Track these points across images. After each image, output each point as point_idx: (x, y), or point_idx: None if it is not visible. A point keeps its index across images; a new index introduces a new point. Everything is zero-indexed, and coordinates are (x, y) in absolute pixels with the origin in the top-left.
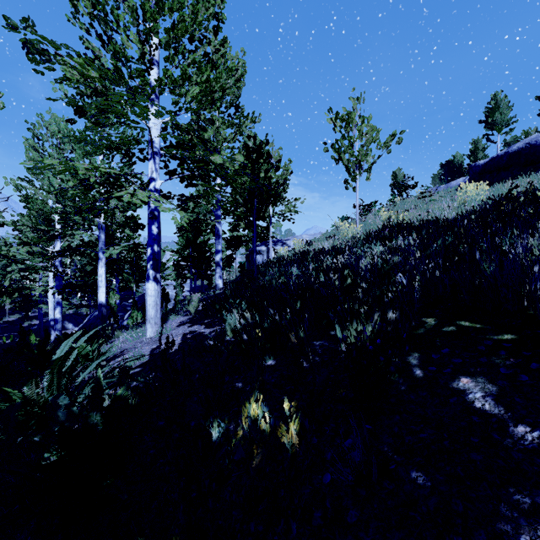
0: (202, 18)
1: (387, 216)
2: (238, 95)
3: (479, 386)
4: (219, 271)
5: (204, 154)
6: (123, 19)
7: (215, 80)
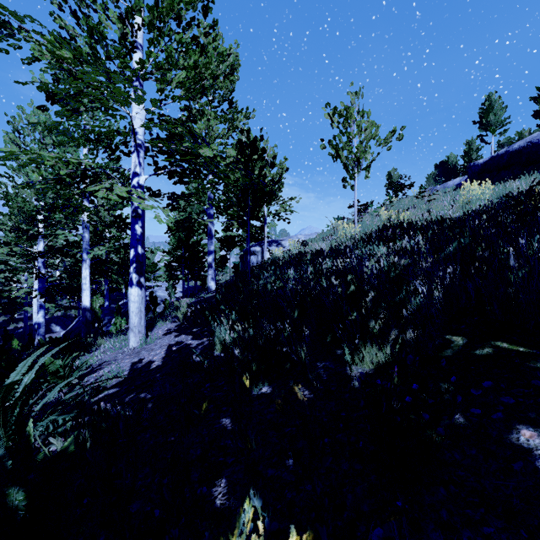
0: None
1: (387, 216)
2: (231, 89)
3: None
4: (212, 272)
5: (192, 146)
6: None
7: (205, 66)
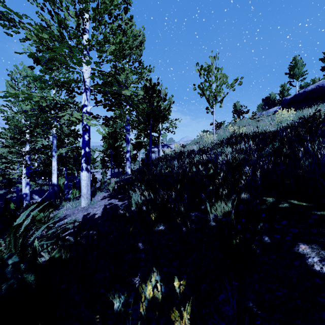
0: (116, 1)
1: (233, 130)
2: (140, 55)
3: (315, 252)
4: (128, 163)
5: (118, 89)
6: (65, 1)
7: (125, 42)
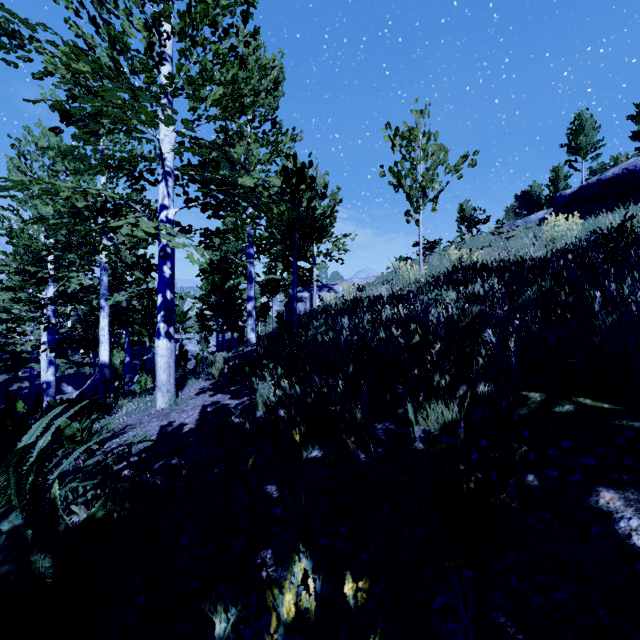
0: None
1: (458, 256)
2: (275, 107)
3: (633, 507)
4: (252, 322)
5: (230, 175)
6: None
7: (244, 81)
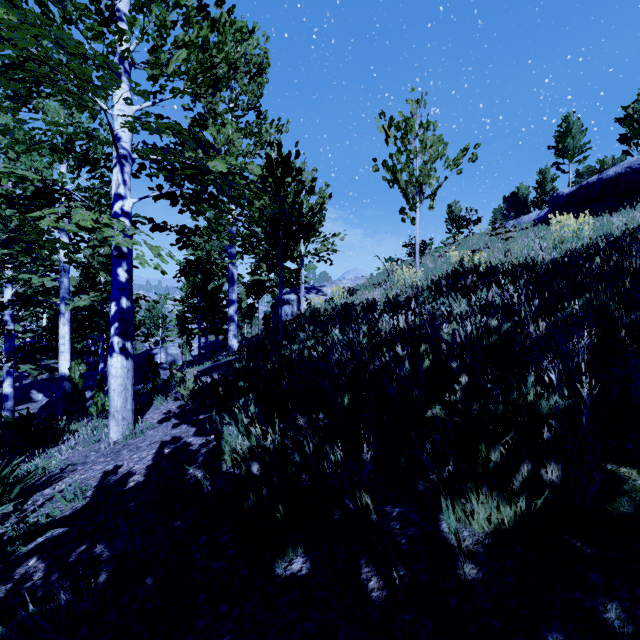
0: None
1: (458, 257)
2: (258, 95)
3: None
4: (234, 328)
5: (197, 157)
6: None
7: (216, 46)
